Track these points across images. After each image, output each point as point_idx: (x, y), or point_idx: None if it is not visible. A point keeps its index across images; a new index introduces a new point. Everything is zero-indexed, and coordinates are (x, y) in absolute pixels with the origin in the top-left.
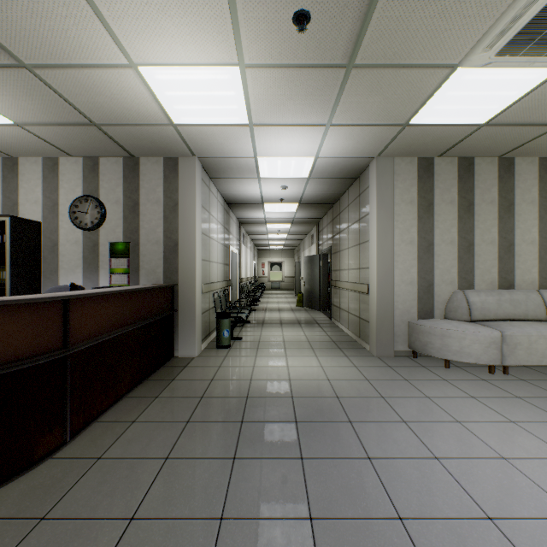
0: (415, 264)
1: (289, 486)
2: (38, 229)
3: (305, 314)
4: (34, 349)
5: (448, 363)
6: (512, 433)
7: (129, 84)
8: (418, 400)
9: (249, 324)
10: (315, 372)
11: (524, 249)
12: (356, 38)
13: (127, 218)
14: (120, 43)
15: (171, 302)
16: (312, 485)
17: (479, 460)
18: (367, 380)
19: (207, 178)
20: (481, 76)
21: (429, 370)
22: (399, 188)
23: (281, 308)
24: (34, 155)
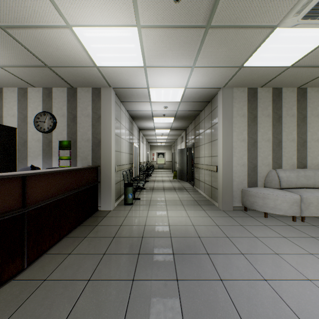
0: (246, 153)
1: (169, 301)
2: (14, 132)
3: (178, 184)
4: (1, 209)
5: (267, 215)
6: (312, 262)
7: (67, 39)
8: (250, 239)
9: (144, 190)
10: (185, 220)
11: (312, 144)
12: (212, 7)
13: (69, 125)
14: (60, 10)
15: (96, 176)
16: (184, 300)
17: (293, 281)
18: (217, 226)
19: (118, 101)
20: (291, 34)
21: (255, 219)
22: (236, 107)
23: (164, 180)
24: (12, 86)
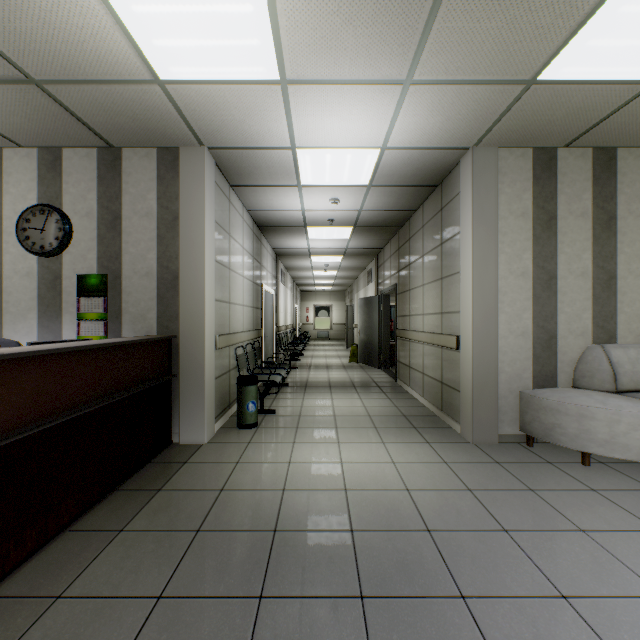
0: (530, 306)
1: None
2: None
3: (361, 374)
4: None
5: (588, 458)
6: None
7: None
8: (568, 538)
9: (287, 388)
10: (385, 473)
11: None
12: None
13: (104, 238)
14: None
15: (167, 362)
16: None
17: None
18: (470, 491)
19: (225, 184)
20: None
21: (561, 470)
22: (506, 194)
23: (330, 364)
24: None
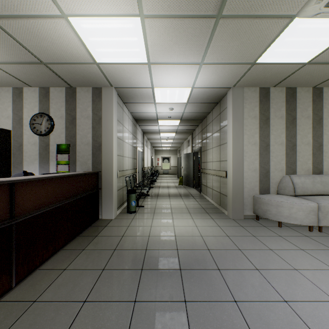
0: (258, 158)
1: (176, 328)
2: (9, 135)
3: (184, 190)
4: None
5: (281, 224)
6: None
7: (63, 31)
8: (264, 252)
9: (148, 196)
10: (192, 230)
11: None
12: None
13: (68, 128)
14: None
15: (97, 183)
16: (194, 326)
17: (318, 303)
18: (228, 236)
19: (121, 102)
20: (310, 25)
21: (268, 229)
22: (247, 108)
23: (169, 186)
24: (6, 86)
